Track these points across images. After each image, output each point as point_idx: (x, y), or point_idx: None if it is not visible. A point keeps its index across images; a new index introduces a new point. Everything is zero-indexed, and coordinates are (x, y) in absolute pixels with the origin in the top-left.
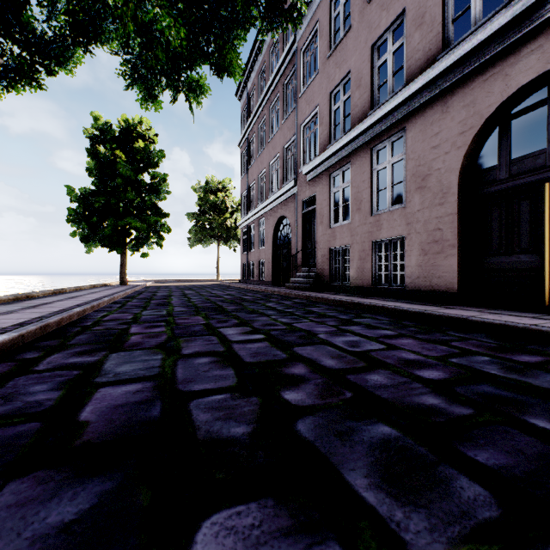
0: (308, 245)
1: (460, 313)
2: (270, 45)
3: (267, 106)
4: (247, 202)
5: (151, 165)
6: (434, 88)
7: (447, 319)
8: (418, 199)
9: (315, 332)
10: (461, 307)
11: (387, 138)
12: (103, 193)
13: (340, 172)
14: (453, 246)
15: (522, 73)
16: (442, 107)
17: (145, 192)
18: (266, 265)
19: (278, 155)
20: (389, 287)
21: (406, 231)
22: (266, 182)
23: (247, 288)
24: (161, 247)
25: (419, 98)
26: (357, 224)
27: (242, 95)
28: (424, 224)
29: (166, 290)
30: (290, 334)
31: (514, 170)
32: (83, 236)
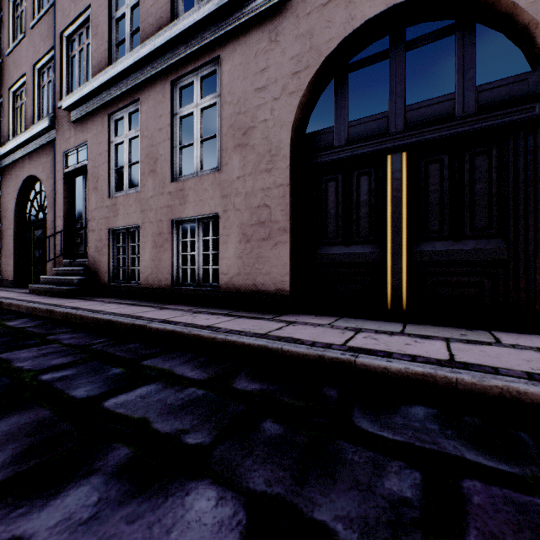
0: (76, 224)
1: (318, 336)
2: None
3: None
4: None
5: None
6: (260, 1)
7: (315, 360)
8: (239, 162)
9: None
10: (301, 317)
11: (194, 70)
12: None
13: (126, 113)
14: (284, 230)
15: (368, 2)
16: (270, 34)
17: None
18: (4, 255)
19: (26, 79)
20: (198, 288)
21: (222, 207)
22: (4, 119)
23: None
24: None
25: (240, 13)
26: (150, 194)
27: None
28: (247, 198)
29: None
30: None
31: (353, 136)
32: None
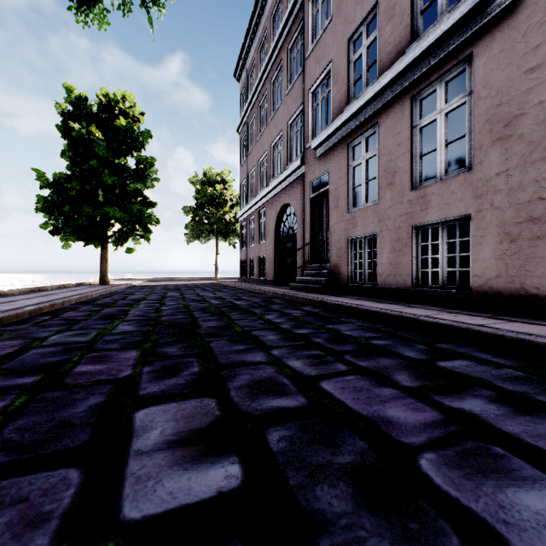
0: (318, 236)
1: None
2: (271, 8)
3: (268, 79)
4: (246, 192)
5: (135, 147)
6: None
7: None
8: (498, 157)
9: (394, 433)
10: None
11: (437, 78)
12: (76, 177)
13: (362, 139)
14: None
15: None
16: None
17: (130, 178)
18: (267, 262)
19: (281, 134)
20: (442, 290)
21: (474, 207)
22: (267, 167)
23: (244, 288)
24: (148, 241)
25: None
26: (388, 204)
27: (241, 75)
28: (510, 194)
29: (146, 291)
30: (327, 454)
31: None
32: (54, 228)
